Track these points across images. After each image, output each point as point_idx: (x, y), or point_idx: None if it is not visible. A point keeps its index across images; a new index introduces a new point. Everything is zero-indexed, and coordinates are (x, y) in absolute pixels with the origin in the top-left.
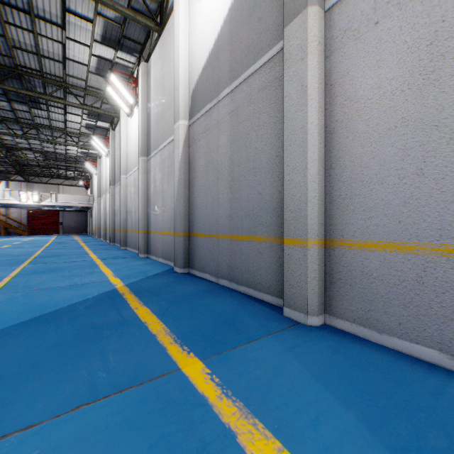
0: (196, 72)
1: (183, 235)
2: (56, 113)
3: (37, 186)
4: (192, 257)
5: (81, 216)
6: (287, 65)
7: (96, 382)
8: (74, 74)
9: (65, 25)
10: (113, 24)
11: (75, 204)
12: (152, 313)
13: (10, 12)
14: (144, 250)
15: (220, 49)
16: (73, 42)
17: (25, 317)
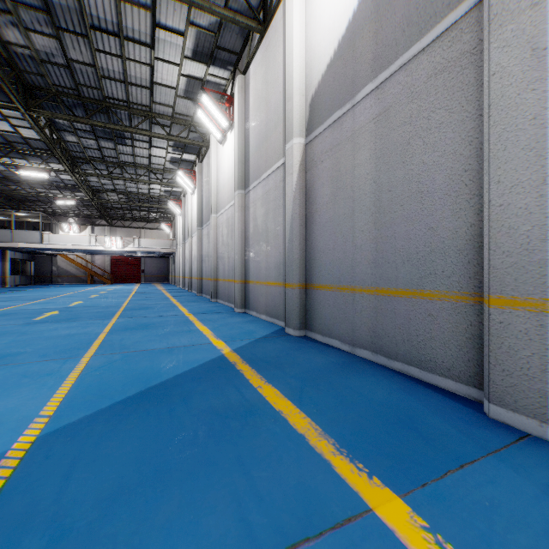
0: (316, 72)
1: (298, 287)
2: (141, 148)
3: (119, 230)
4: (311, 315)
5: (162, 262)
6: (498, 24)
7: (250, 518)
8: (161, 101)
9: (154, 44)
10: (206, 33)
11: (158, 249)
12: (284, 397)
13: (99, 37)
14: (241, 303)
15: (358, 32)
16: (162, 63)
17: (130, 390)
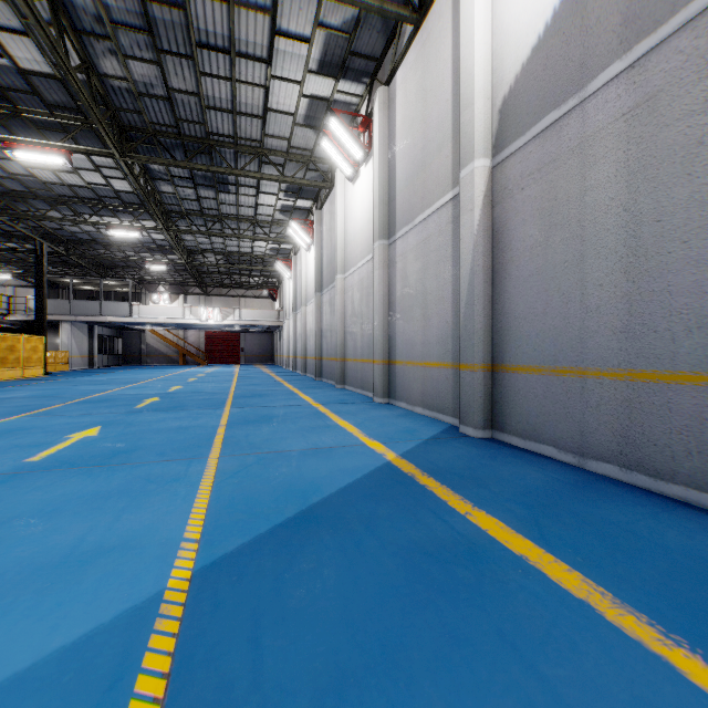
0: (512, 61)
1: (482, 369)
2: (246, 196)
3: (215, 300)
4: (502, 409)
5: (266, 338)
6: None
7: None
8: (275, 133)
9: (272, 57)
10: (338, 36)
11: (261, 322)
12: (515, 533)
13: (206, 57)
14: (383, 391)
15: None
16: (279, 82)
17: (287, 508)
